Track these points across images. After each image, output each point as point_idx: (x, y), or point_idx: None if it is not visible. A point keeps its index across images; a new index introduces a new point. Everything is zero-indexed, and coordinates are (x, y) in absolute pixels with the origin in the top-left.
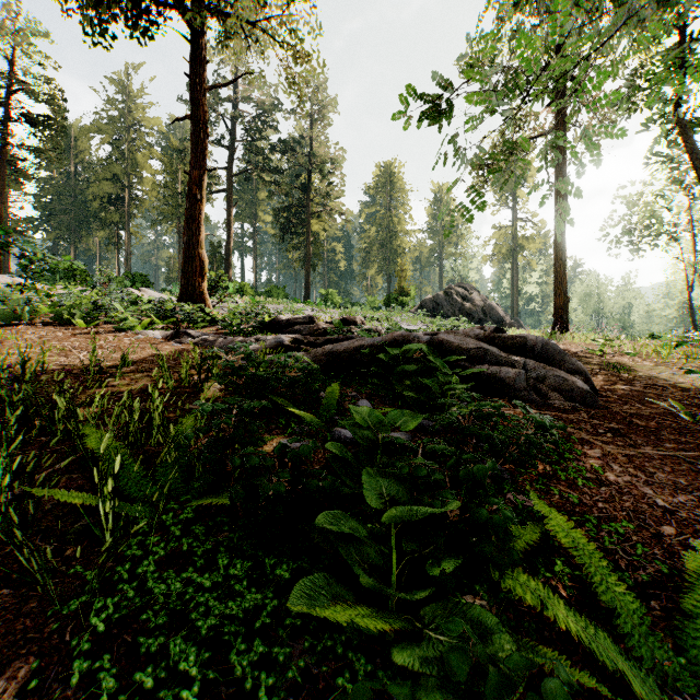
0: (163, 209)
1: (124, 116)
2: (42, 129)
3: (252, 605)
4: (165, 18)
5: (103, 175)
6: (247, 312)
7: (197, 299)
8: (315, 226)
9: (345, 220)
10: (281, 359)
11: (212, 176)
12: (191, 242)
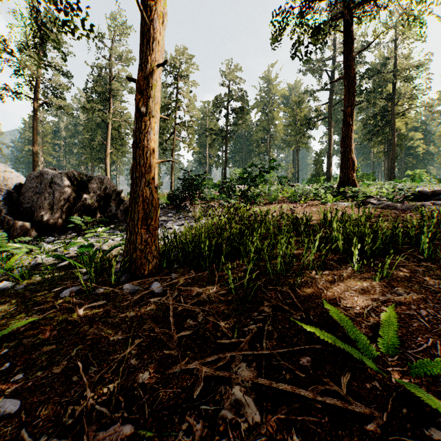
0: (288, 139)
1: (267, 94)
2: (238, 115)
3: None
4: (334, 26)
5: (258, 129)
6: (401, 188)
7: (350, 184)
8: (397, 124)
9: (430, 111)
10: None
11: (318, 111)
12: (346, 151)
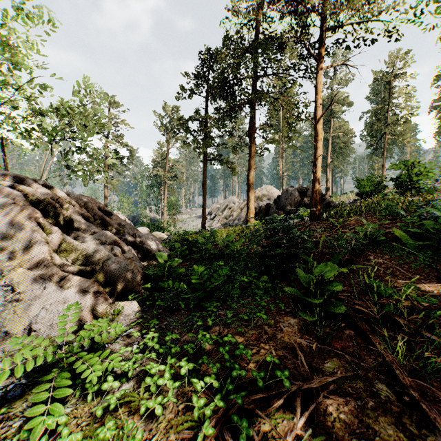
0: None
1: None
2: None
3: (432, 217)
4: None
5: None
6: None
7: None
8: None
9: None
10: None
11: None
12: None
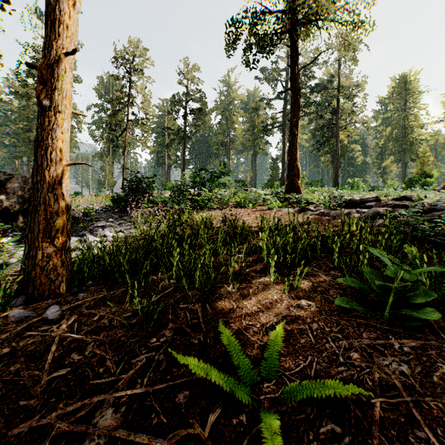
0: (247, 143)
1: (227, 98)
2: (197, 116)
3: None
4: (281, 40)
5: (218, 131)
6: (336, 196)
7: (296, 190)
8: (341, 136)
9: (366, 127)
10: (444, 218)
11: (274, 118)
12: (292, 159)
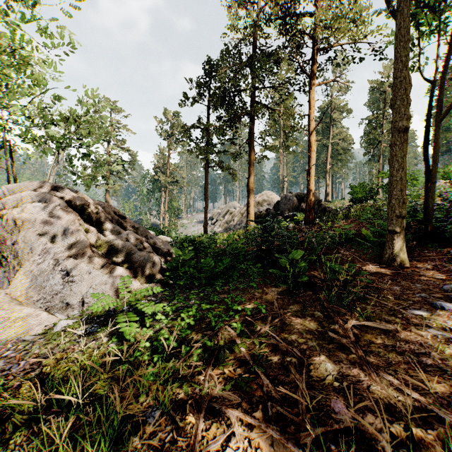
0: None
1: None
2: None
3: None
4: None
5: None
6: None
7: None
8: None
9: None
10: None
11: None
12: None
